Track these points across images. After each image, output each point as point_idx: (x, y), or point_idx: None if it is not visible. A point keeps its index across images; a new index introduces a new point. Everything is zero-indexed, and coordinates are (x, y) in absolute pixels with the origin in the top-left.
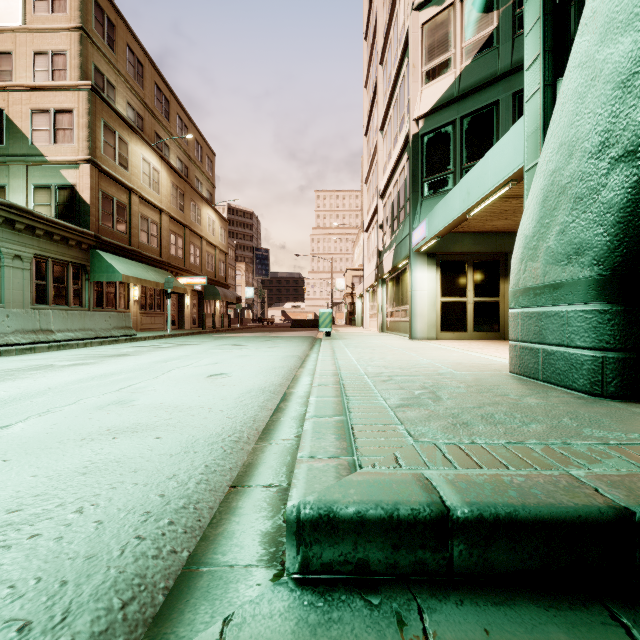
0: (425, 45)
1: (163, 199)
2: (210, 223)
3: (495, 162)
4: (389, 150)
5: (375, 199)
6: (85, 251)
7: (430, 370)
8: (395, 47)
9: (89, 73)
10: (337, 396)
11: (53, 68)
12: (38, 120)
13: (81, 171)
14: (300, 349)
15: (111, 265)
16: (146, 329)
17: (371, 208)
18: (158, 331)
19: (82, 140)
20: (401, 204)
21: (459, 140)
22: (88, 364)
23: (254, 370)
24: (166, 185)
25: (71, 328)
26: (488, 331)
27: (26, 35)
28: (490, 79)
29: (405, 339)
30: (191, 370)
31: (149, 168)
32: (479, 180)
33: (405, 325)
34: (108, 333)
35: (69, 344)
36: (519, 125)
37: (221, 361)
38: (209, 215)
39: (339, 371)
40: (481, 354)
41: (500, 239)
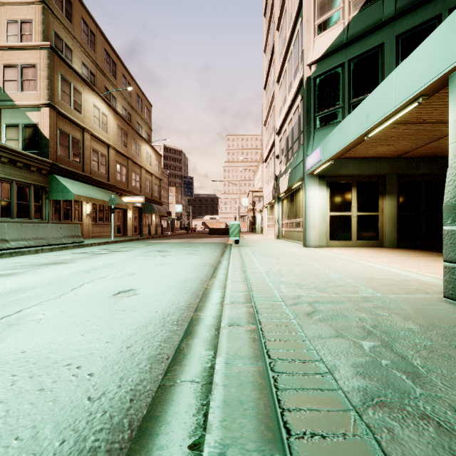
0: (317, 3)
1: (110, 137)
2: (148, 156)
3: (402, 80)
4: (284, 96)
5: (272, 136)
6: (45, 176)
7: (349, 291)
8: (290, 13)
9: (50, 37)
10: (256, 358)
11: (22, 33)
12: (9, 73)
13: (42, 113)
14: (213, 256)
15: (65, 187)
16: (96, 236)
17: (269, 143)
18: (105, 238)
19: (43, 88)
20: (295, 137)
21: (347, 79)
22: (13, 275)
23: (165, 284)
24: (113, 126)
25: (25, 237)
26: (369, 240)
27: (1, 8)
28: (375, 25)
29: (300, 246)
30: (103, 284)
31: (99, 113)
32: (381, 101)
33: (298, 234)
34: (59, 241)
35: (21, 251)
36: (436, 34)
37: (139, 271)
38: (147, 150)
39: (251, 293)
40: (380, 265)
41: (379, 163)
